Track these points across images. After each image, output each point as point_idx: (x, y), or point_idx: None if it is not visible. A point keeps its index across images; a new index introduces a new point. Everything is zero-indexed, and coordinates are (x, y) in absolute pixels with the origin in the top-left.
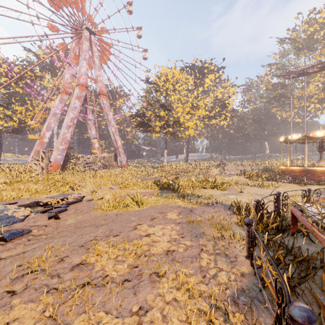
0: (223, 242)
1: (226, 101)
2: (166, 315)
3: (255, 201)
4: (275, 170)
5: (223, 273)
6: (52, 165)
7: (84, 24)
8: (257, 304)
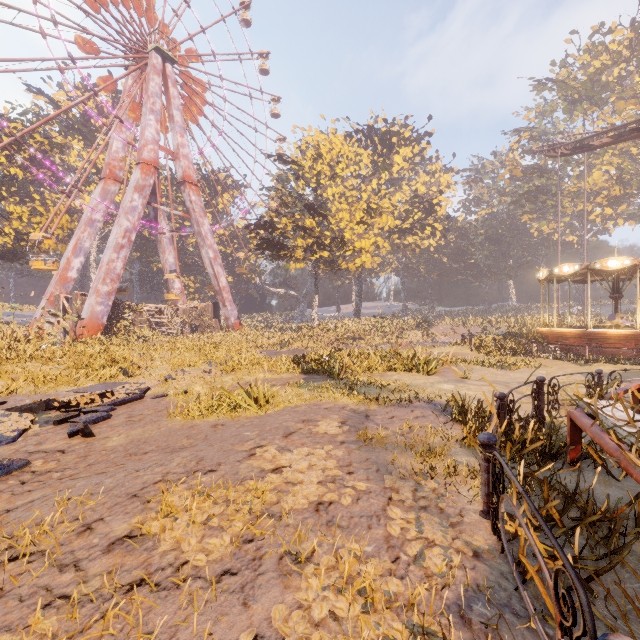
0: (433, 482)
1: (435, 201)
2: None
3: (497, 397)
4: (529, 335)
5: (436, 552)
6: (85, 325)
7: (151, 41)
8: (510, 621)
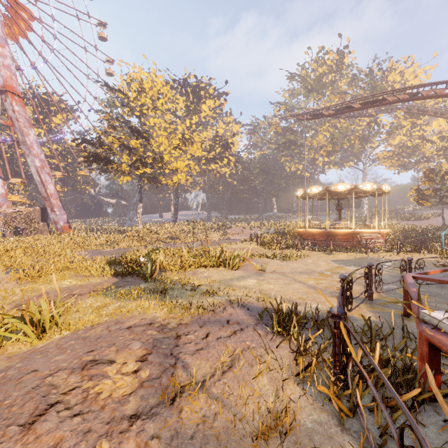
0: None
1: (230, 140)
2: None
3: (335, 314)
4: (290, 234)
5: None
6: None
7: None
8: None
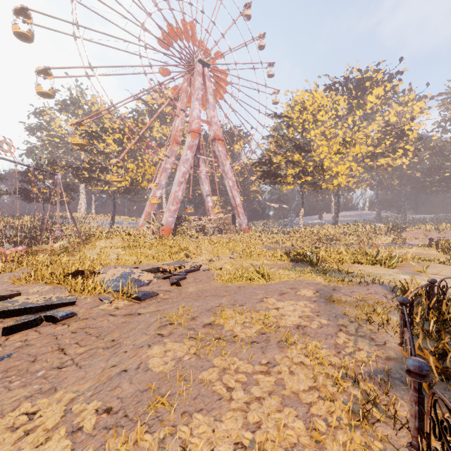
0: (370, 326)
1: (406, 127)
2: (293, 372)
3: (429, 282)
4: None
5: (362, 353)
6: (163, 229)
7: (196, 56)
8: (397, 384)
